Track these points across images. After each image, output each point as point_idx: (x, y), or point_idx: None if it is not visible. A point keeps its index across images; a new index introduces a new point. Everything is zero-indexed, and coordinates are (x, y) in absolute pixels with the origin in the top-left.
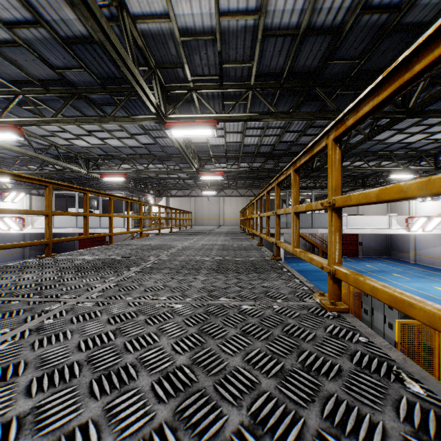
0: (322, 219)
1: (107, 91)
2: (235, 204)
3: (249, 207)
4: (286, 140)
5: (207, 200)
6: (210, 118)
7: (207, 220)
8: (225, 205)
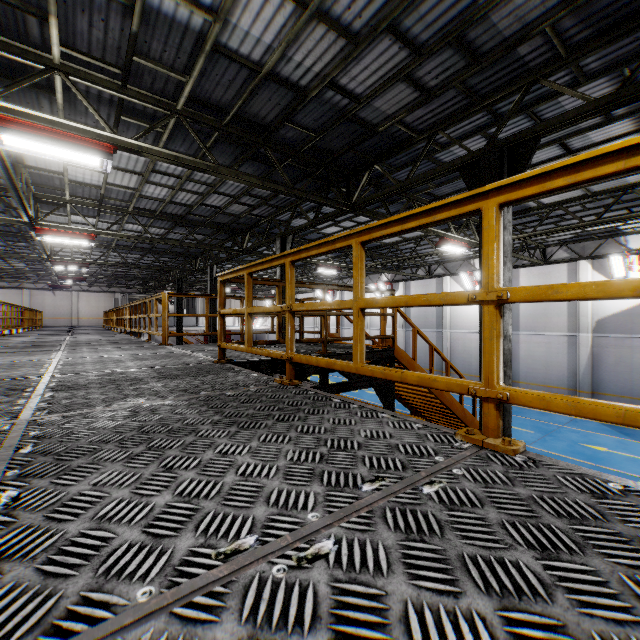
0: (183, 319)
1: (1, 235)
2: (95, 301)
3: (112, 311)
4: (144, 262)
5: (53, 295)
6: (85, 261)
7: (53, 320)
8: (81, 302)
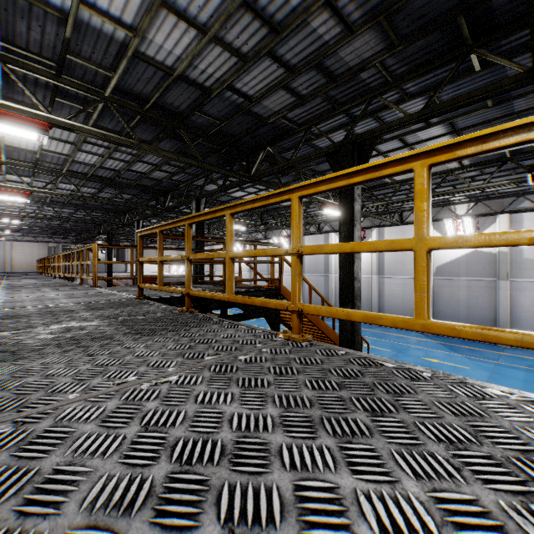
0: (113, 266)
1: None
2: (29, 249)
3: (46, 259)
4: (77, 216)
5: None
6: (20, 215)
7: None
8: (15, 250)
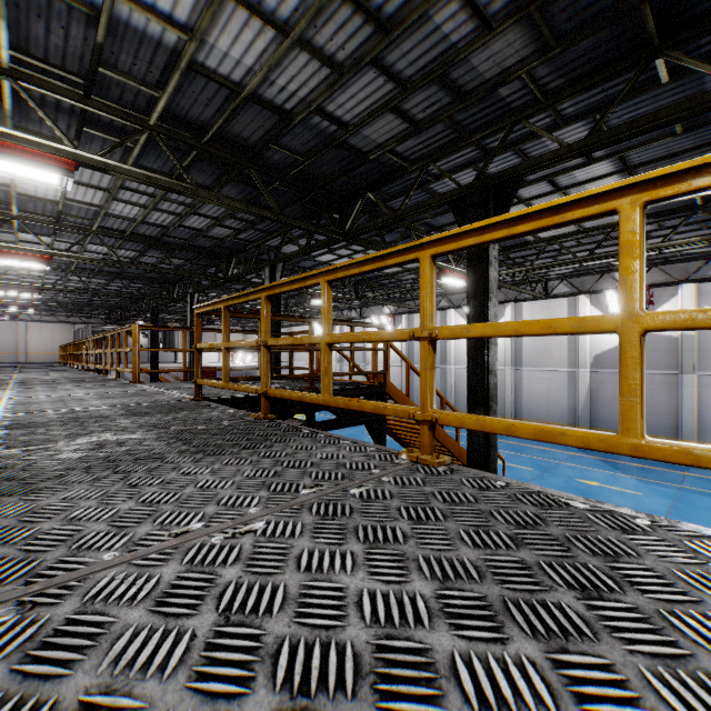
0: (159, 354)
1: None
2: (49, 332)
3: (71, 345)
4: (112, 288)
5: None
6: (37, 286)
7: None
8: (31, 334)
